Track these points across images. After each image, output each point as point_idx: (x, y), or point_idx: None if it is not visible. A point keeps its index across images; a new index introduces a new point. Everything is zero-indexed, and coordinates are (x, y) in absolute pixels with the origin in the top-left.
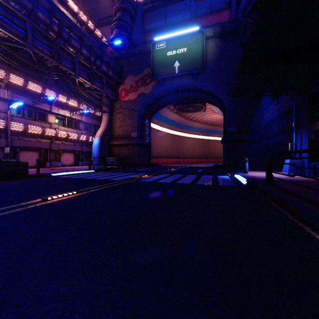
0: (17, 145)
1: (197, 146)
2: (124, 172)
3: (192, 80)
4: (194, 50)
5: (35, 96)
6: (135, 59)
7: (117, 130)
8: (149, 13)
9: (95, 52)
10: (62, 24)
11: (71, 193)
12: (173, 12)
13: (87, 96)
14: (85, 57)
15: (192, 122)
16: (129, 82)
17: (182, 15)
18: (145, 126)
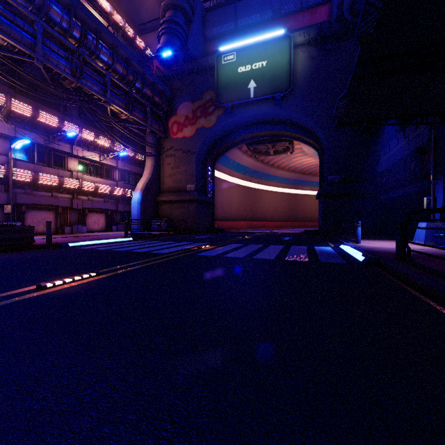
0: (23, 201)
1: (280, 204)
2: (175, 241)
3: (275, 107)
4: (277, 63)
5: (49, 132)
6: (193, 78)
7: (166, 180)
8: (212, 13)
9: (135, 68)
10: (86, 28)
11: (86, 275)
12: (246, 10)
13: (123, 131)
14: (120, 75)
15: (274, 169)
16: (183, 112)
17: (259, 14)
18: (207, 174)
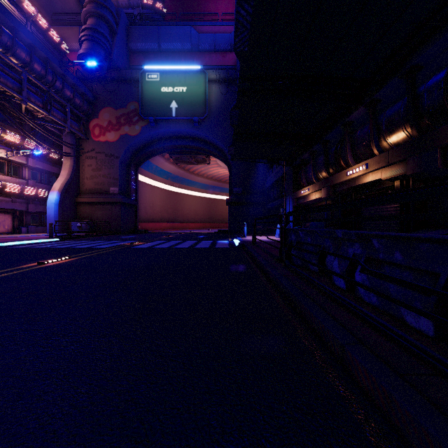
0: None
1: (200, 207)
2: (105, 240)
3: (193, 128)
4: (195, 92)
5: None
6: (116, 86)
7: (87, 182)
8: (136, 28)
9: (54, 68)
10: None
11: (63, 258)
12: (169, 37)
13: (40, 131)
14: (38, 74)
15: (194, 176)
16: (106, 117)
17: (180, 43)
18: (131, 178)
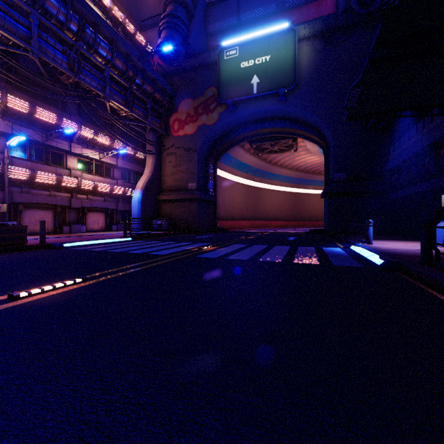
0: (20, 200)
1: (283, 203)
2: (176, 241)
3: (278, 103)
4: (281, 58)
5: (47, 130)
6: (194, 74)
7: (167, 179)
8: (214, 8)
9: (135, 63)
10: (84, 21)
11: (70, 281)
12: (249, 4)
13: (123, 129)
14: (120, 70)
15: (277, 168)
16: (185, 109)
17: (262, 7)
18: (209, 173)
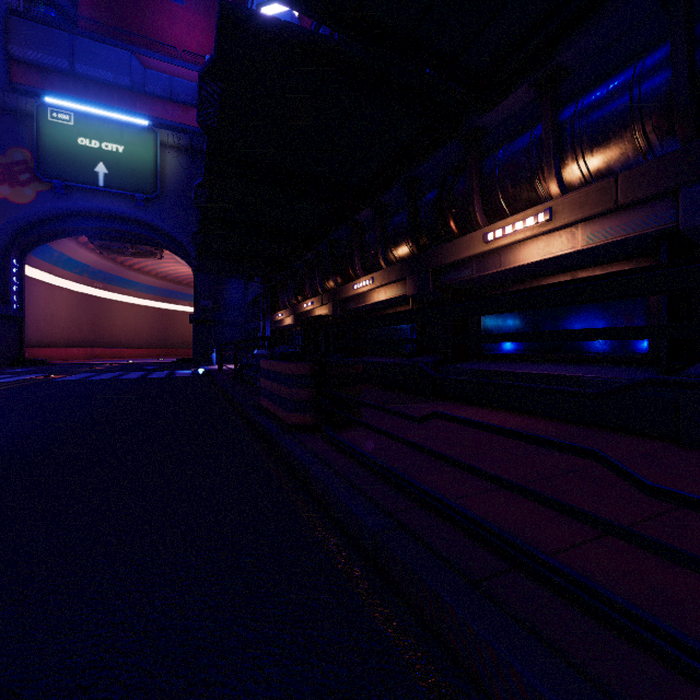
0: None
1: (143, 323)
2: None
3: (136, 208)
4: (140, 156)
5: None
6: None
7: None
8: (24, 24)
9: None
10: None
11: None
12: (91, 58)
13: None
14: None
15: (133, 272)
16: None
17: (112, 74)
18: (11, 273)
